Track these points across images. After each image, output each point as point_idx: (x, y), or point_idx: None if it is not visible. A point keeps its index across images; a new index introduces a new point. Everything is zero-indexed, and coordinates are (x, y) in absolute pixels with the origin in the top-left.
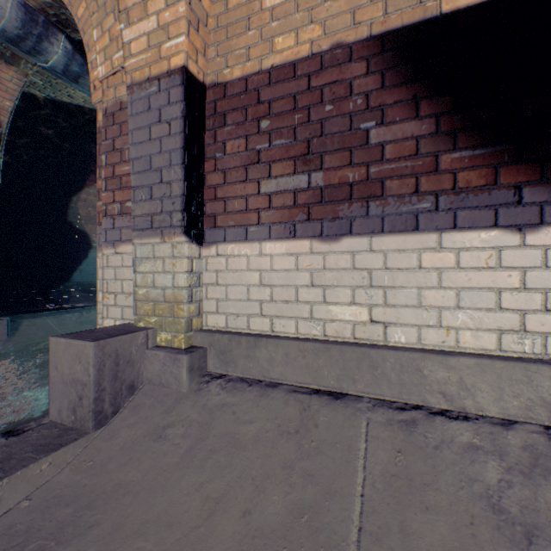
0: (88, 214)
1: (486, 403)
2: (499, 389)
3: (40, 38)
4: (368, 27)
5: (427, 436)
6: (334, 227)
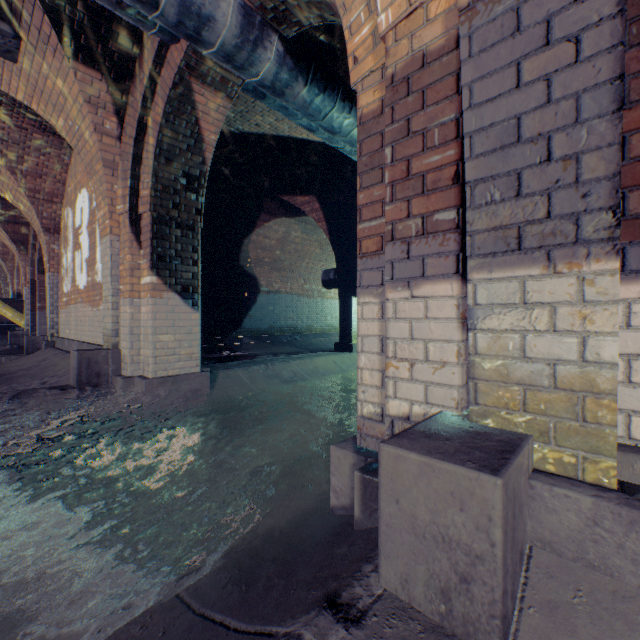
0: (256, 257)
1: None
2: None
3: (254, 44)
4: None
5: None
6: None
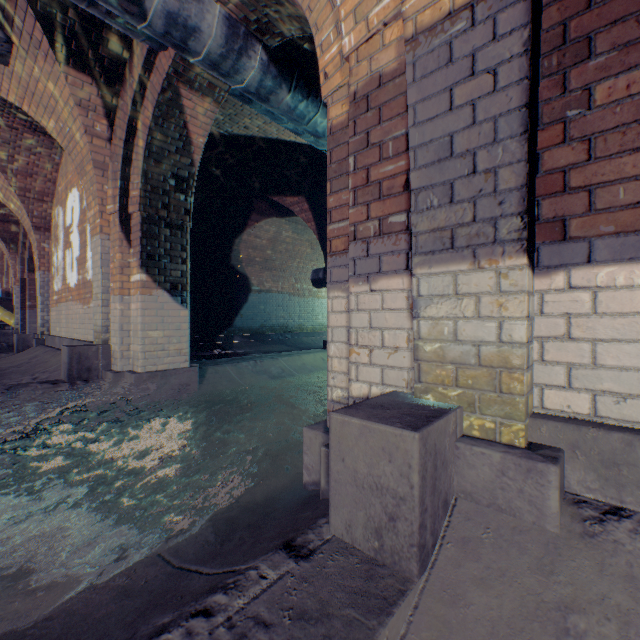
0: (248, 256)
1: None
2: None
3: (239, 53)
4: None
5: None
6: None
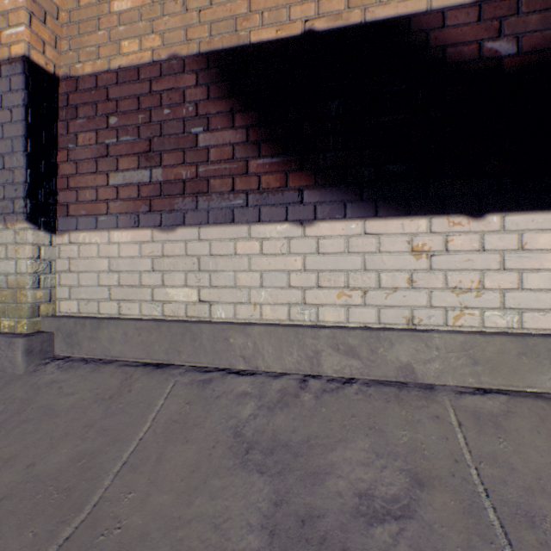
0: None
1: (272, 361)
2: (281, 349)
3: None
4: (198, 45)
5: (215, 390)
6: (171, 219)
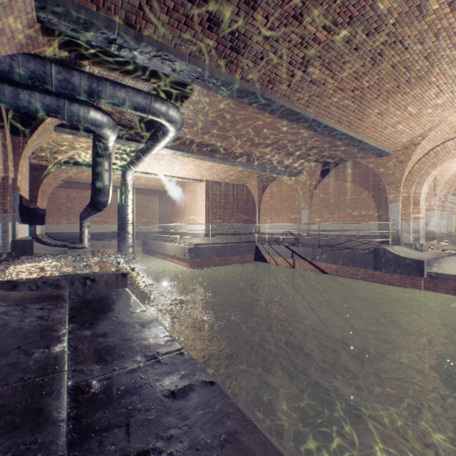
0: None
1: None
2: None
3: None
4: None
5: None
6: None
